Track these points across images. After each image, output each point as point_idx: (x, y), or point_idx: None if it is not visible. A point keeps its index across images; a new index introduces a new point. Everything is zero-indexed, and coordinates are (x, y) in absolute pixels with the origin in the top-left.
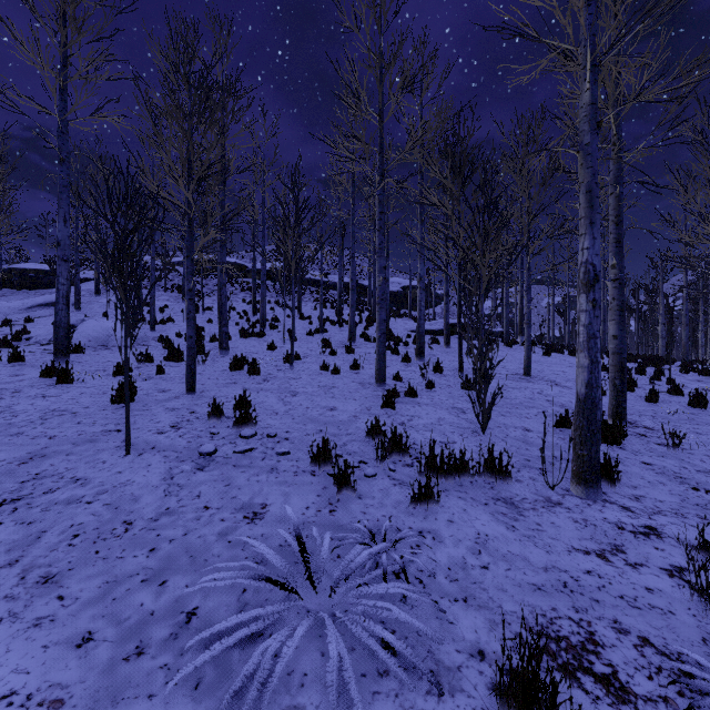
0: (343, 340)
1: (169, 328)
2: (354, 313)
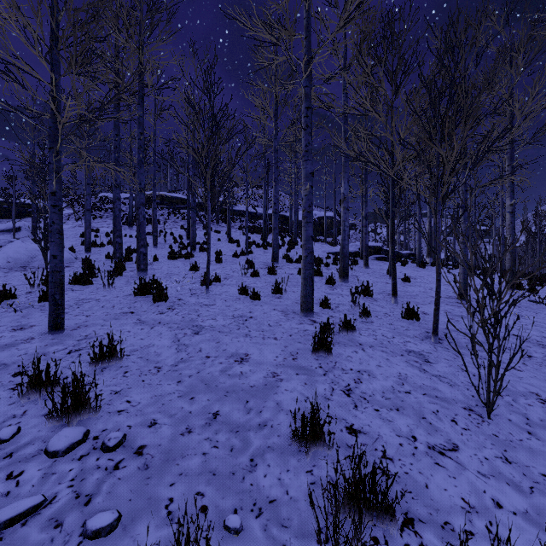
0: (266, 261)
1: (105, 251)
2: (277, 235)
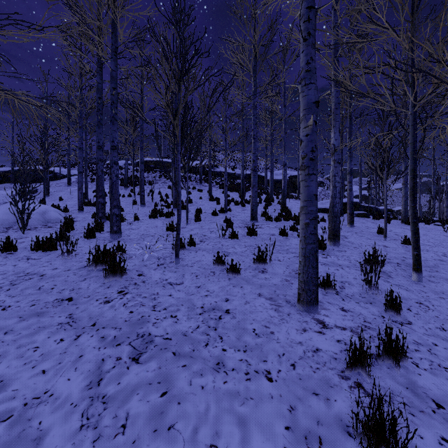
0: (245, 219)
1: None
2: (256, 193)
